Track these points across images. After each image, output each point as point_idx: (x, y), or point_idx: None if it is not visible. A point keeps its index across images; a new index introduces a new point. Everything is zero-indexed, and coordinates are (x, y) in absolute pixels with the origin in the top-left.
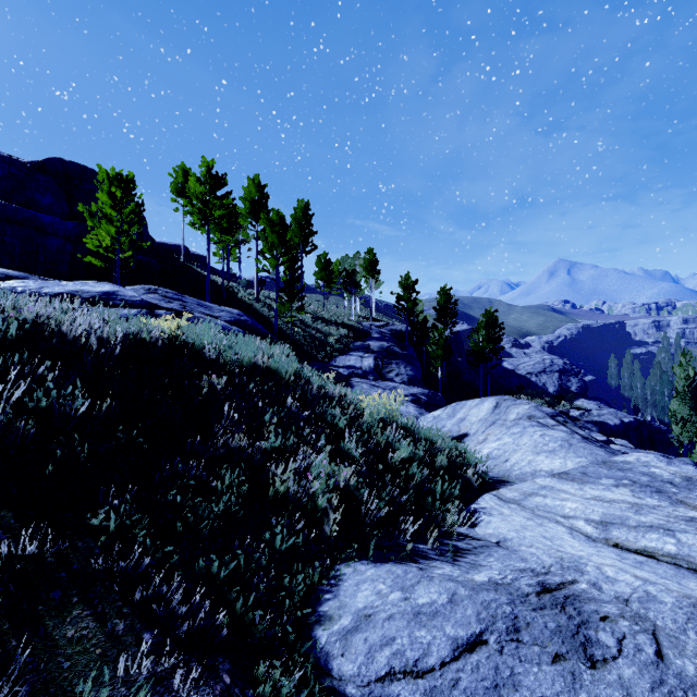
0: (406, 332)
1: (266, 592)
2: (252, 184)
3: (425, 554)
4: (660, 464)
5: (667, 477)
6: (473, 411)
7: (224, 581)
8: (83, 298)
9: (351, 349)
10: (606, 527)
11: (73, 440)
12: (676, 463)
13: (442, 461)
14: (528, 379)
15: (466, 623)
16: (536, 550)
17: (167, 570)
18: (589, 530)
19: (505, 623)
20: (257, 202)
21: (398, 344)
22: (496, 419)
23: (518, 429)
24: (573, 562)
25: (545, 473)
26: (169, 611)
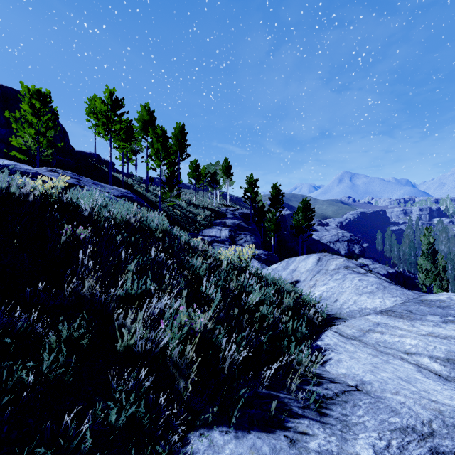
0: (250, 214)
1: None
2: (143, 109)
3: (288, 408)
4: None
5: None
6: (301, 264)
7: None
8: None
9: (213, 224)
10: (454, 365)
11: None
12: None
13: (288, 302)
14: (328, 246)
15: None
16: (404, 399)
17: None
18: (437, 368)
19: None
20: (147, 122)
21: (245, 221)
22: (319, 269)
23: (340, 276)
24: None
25: (369, 310)
26: None
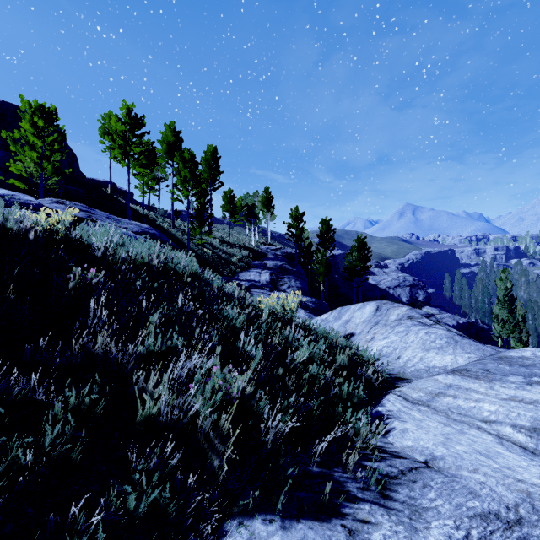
0: (295, 254)
1: None
2: (168, 129)
3: (344, 490)
4: None
5: None
6: (356, 313)
7: None
8: None
9: (251, 266)
10: None
11: None
12: None
13: (342, 360)
14: (387, 292)
15: None
16: (485, 477)
17: None
18: (522, 439)
19: None
20: (173, 144)
21: (289, 263)
22: (378, 320)
23: (403, 328)
24: None
25: (438, 369)
26: None
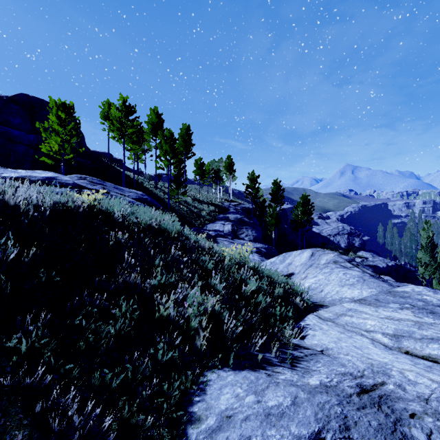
0: (252, 209)
1: (149, 397)
2: (153, 113)
3: (270, 362)
4: (429, 293)
5: (435, 302)
6: (296, 258)
7: (116, 389)
8: (31, 181)
9: (216, 219)
10: (398, 339)
11: (3, 279)
12: (439, 292)
13: (279, 291)
14: (328, 239)
15: (307, 423)
16: (351, 357)
17: (67, 382)
18: (386, 341)
19: (338, 422)
20: (156, 124)
21: (246, 216)
22: (312, 263)
23: (328, 270)
24: (381, 367)
25: (348, 299)
26: (65, 419)
